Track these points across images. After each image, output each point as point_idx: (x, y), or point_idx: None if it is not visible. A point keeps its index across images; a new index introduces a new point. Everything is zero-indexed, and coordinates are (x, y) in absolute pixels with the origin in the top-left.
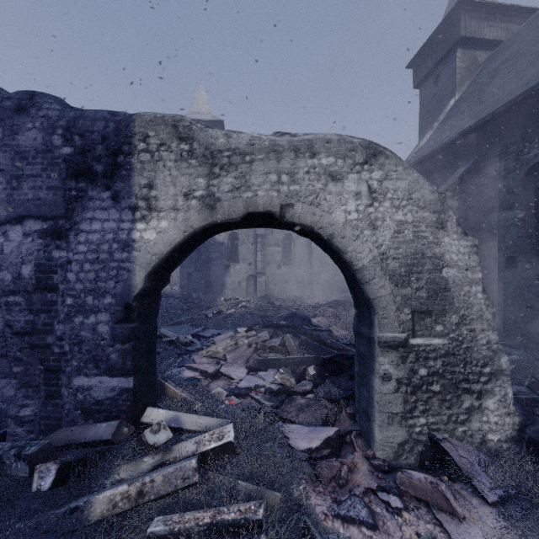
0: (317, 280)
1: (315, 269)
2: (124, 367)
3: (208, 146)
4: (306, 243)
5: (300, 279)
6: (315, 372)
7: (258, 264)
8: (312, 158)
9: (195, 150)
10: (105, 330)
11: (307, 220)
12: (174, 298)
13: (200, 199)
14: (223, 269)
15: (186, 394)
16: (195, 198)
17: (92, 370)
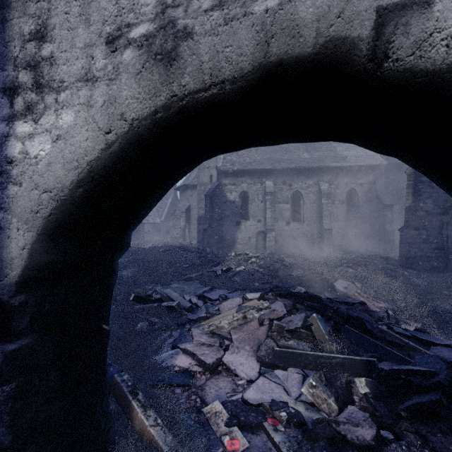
0: (327, 236)
1: (325, 225)
2: None
3: None
4: (315, 200)
5: (309, 235)
6: (369, 391)
7: (267, 221)
8: None
9: None
10: None
11: None
12: (191, 252)
13: (143, 42)
14: (234, 226)
15: (159, 430)
16: (132, 43)
17: None
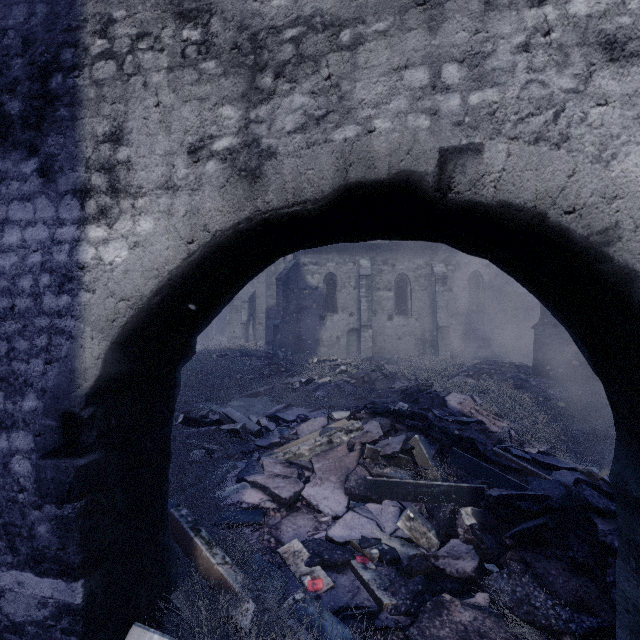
0: (443, 335)
1: (440, 320)
2: (62, 557)
3: (245, 20)
4: (427, 286)
5: (419, 334)
6: (475, 522)
7: (362, 315)
8: (540, 4)
9: (215, 37)
10: (24, 470)
11: (525, 188)
12: (257, 357)
13: (226, 156)
14: (317, 321)
15: (229, 568)
16: (215, 156)
17: (3, 555)
